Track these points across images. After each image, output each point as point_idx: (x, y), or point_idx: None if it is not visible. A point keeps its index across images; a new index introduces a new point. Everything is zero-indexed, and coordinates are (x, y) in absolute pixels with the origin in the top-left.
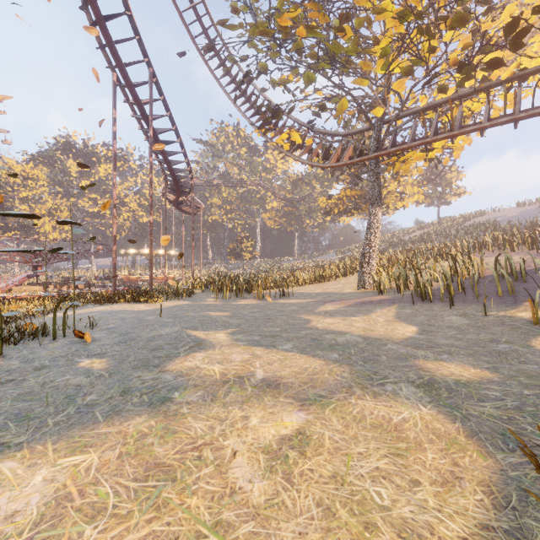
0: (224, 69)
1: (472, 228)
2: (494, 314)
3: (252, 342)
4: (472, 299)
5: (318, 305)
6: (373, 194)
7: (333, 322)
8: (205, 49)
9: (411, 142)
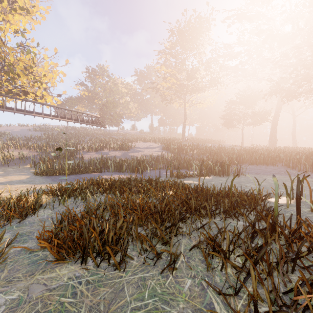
0: None
1: None
2: (21, 167)
3: None
4: (14, 165)
5: None
6: None
7: None
8: None
9: None
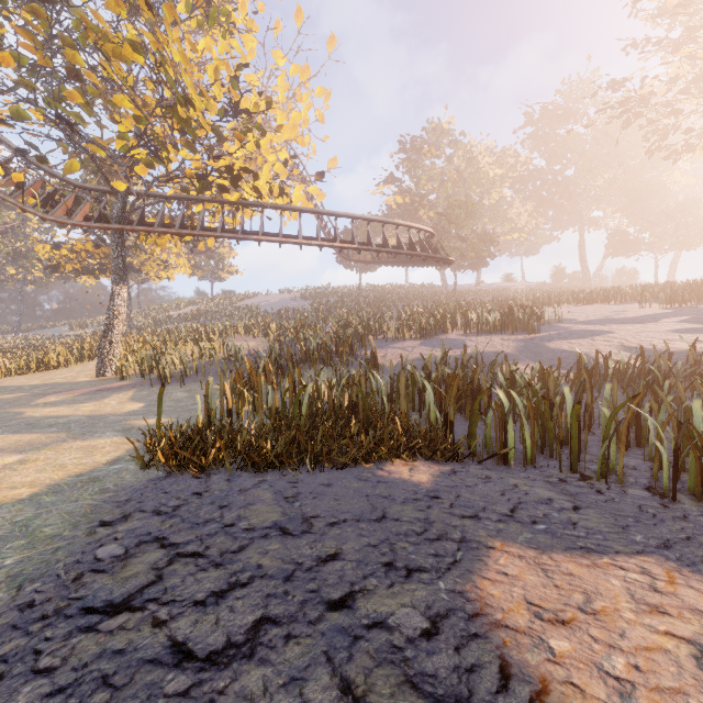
0: None
1: (240, 310)
2: None
3: None
4: (201, 379)
5: (35, 398)
6: (117, 269)
7: (56, 411)
8: None
9: (159, 225)
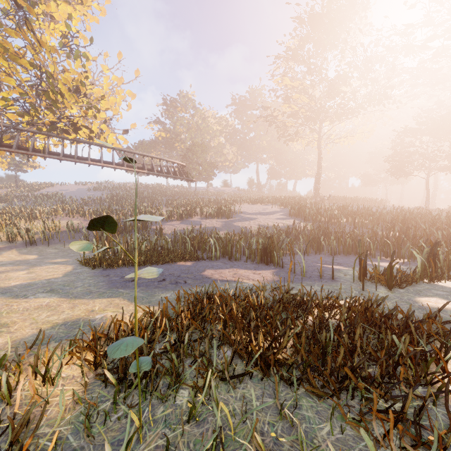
0: None
1: (47, 197)
2: (68, 247)
3: None
4: (58, 242)
5: None
6: None
7: None
8: None
9: (16, 147)
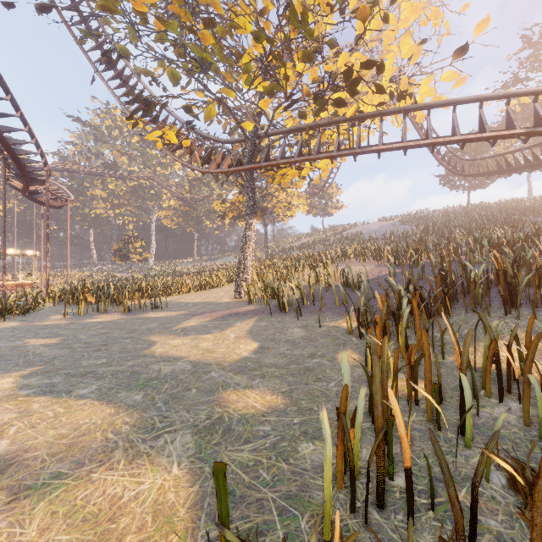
0: (76, 40)
1: (346, 238)
2: (327, 324)
3: (43, 389)
4: (318, 310)
5: (184, 319)
6: (248, 205)
7: (179, 344)
8: (39, 8)
9: (281, 159)
